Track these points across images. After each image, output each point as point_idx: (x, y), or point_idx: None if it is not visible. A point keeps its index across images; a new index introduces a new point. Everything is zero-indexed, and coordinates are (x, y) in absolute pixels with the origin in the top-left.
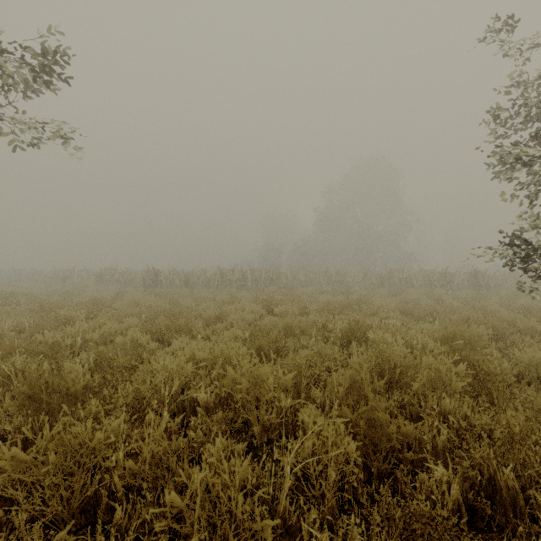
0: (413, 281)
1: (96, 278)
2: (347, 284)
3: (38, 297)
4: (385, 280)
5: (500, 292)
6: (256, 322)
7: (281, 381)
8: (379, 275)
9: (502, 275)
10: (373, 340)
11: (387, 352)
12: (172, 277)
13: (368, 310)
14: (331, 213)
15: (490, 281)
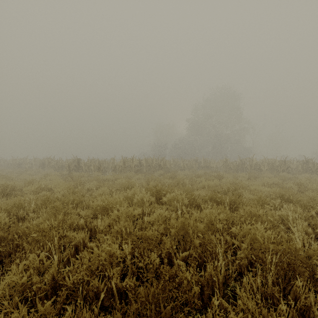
0: (261, 167)
1: (40, 164)
2: (212, 168)
3: None
4: (239, 166)
5: None
6: (145, 211)
7: None
8: (235, 163)
9: None
10: None
11: None
12: (90, 164)
13: (258, 200)
14: (197, 122)
15: None
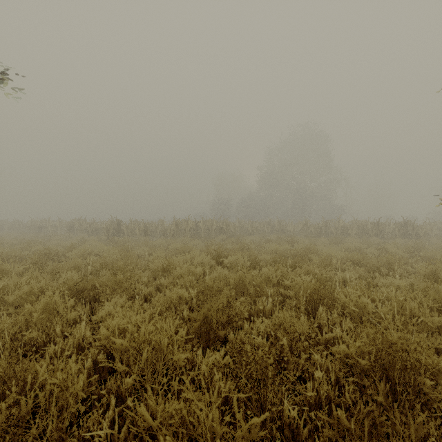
0: (349, 231)
1: (68, 227)
2: (289, 233)
3: (4, 246)
4: (322, 229)
5: (431, 241)
6: (206, 274)
7: (238, 433)
8: (317, 225)
9: (428, 225)
10: (344, 304)
11: (398, 346)
12: (133, 227)
13: (322, 262)
14: (272, 172)
15: (419, 231)
